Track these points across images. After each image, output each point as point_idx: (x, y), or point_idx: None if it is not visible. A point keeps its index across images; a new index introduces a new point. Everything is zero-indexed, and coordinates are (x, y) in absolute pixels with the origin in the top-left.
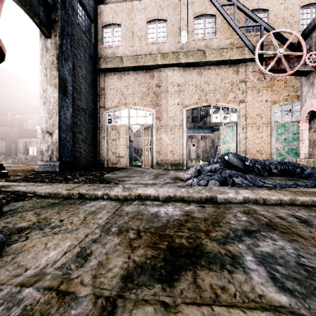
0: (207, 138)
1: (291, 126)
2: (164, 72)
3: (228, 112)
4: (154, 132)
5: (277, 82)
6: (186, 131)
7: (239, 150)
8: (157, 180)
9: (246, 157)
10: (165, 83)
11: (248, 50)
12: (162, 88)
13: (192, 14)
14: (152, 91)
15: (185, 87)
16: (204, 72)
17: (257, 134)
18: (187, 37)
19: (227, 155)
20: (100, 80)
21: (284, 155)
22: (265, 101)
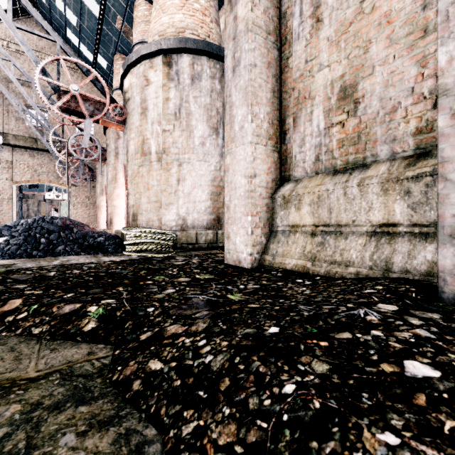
0: None
1: None
2: None
3: None
4: None
5: None
6: (18, 204)
7: None
8: None
9: None
10: None
11: None
12: None
13: (24, 104)
14: None
15: (16, 165)
16: (37, 156)
17: (86, 210)
18: (17, 122)
19: None
20: None
21: None
22: (92, 187)
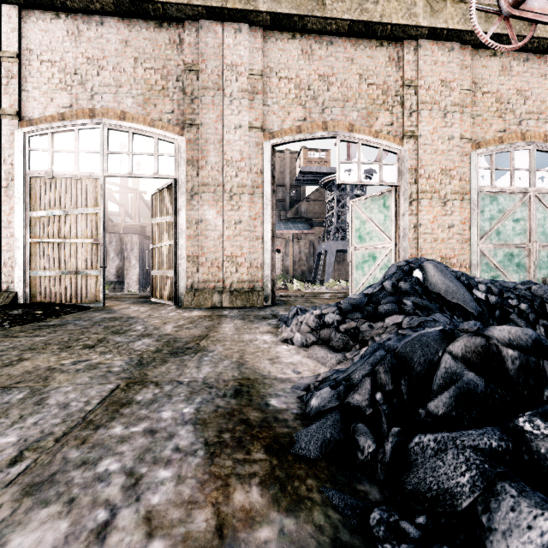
0: (302, 238)
1: (510, 201)
2: (210, 33)
3: (339, 193)
4: (183, 202)
5: (483, 98)
6: (273, 202)
7: (403, 257)
8: (33, 524)
9: (466, 275)
10: (213, 63)
11: (423, 6)
12: (205, 77)
13: None
14: (177, 84)
15: (269, 83)
16: (319, 51)
17: (443, 216)
18: None
19: (421, 268)
20: (4, 28)
21: (496, 269)
22: (459, 140)
